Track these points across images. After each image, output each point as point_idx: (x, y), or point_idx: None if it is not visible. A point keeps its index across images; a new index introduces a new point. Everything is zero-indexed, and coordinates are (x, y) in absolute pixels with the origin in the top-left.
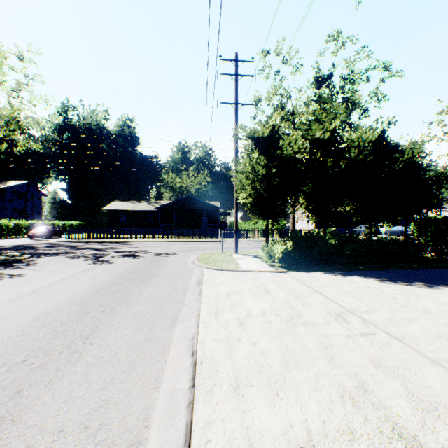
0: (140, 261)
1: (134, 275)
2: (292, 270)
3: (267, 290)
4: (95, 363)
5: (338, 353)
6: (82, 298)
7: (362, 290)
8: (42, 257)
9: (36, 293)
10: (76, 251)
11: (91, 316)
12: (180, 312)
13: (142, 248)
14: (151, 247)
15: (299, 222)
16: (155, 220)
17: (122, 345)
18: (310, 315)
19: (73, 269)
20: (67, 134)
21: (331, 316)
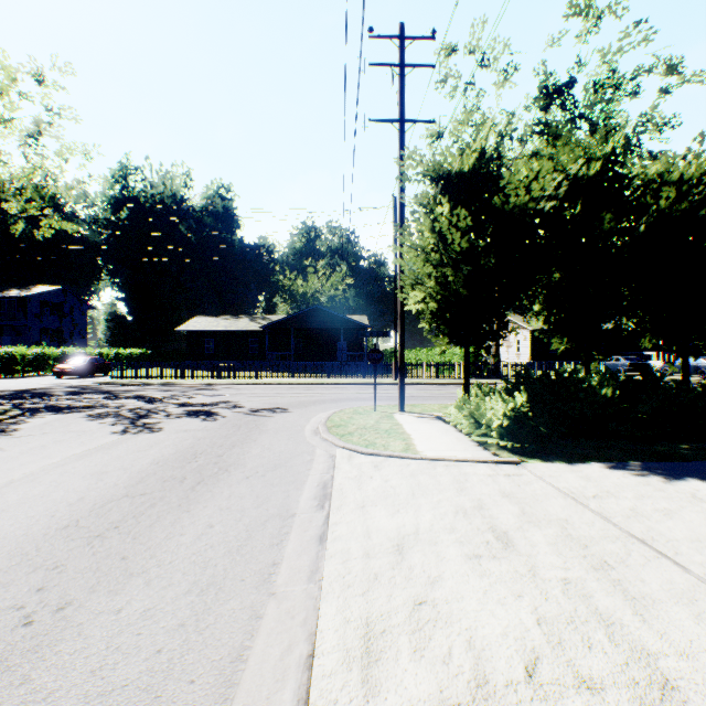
0: (213, 427)
1: (185, 466)
2: (532, 457)
3: (500, 530)
4: None
5: None
6: (15, 550)
7: None
8: (40, 415)
9: None
10: (111, 403)
11: None
12: (253, 639)
13: (229, 398)
14: (246, 395)
15: (502, 350)
16: (262, 348)
17: None
18: (703, 684)
19: (72, 447)
20: (126, 212)
21: None
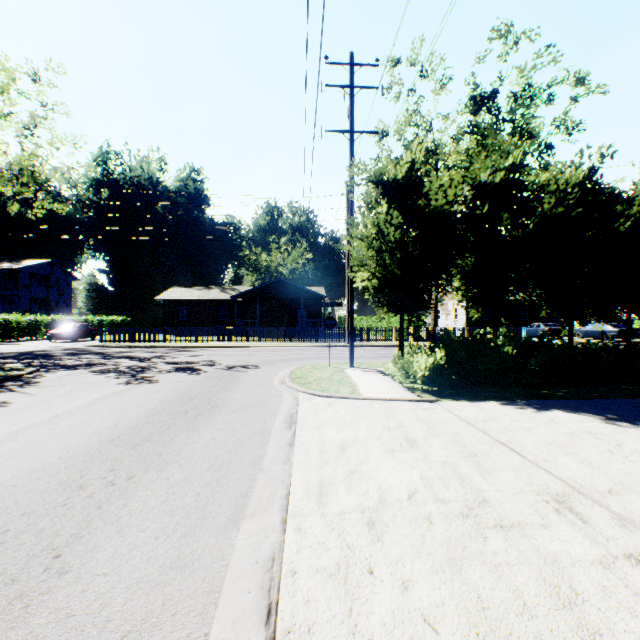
0: (200, 379)
1: (185, 405)
2: (446, 397)
3: (411, 438)
4: (46, 639)
5: (604, 624)
6: (85, 452)
7: (581, 441)
8: (53, 371)
9: (11, 440)
10: (108, 362)
11: (85, 494)
12: (253, 488)
13: (207, 358)
14: (221, 355)
15: (442, 317)
16: (231, 315)
17: (121, 579)
18: (504, 500)
19: (92, 393)
20: (107, 192)
21: (546, 502)
